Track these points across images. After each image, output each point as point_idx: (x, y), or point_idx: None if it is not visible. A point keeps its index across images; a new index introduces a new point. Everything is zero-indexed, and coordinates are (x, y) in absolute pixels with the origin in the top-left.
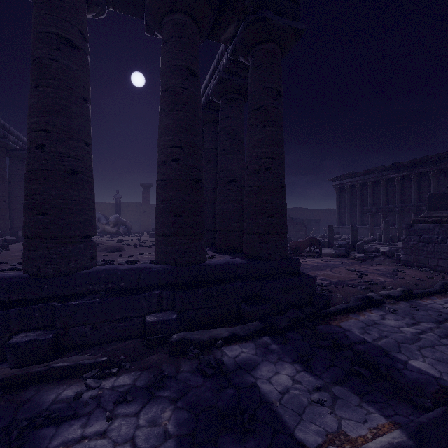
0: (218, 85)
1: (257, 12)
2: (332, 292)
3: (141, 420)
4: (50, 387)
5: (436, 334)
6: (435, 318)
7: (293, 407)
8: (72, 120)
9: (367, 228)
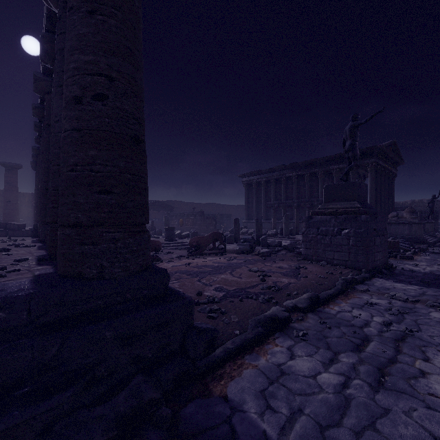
0: None
1: None
2: (225, 313)
3: None
4: None
5: (365, 383)
6: (351, 340)
7: None
8: None
9: (271, 222)
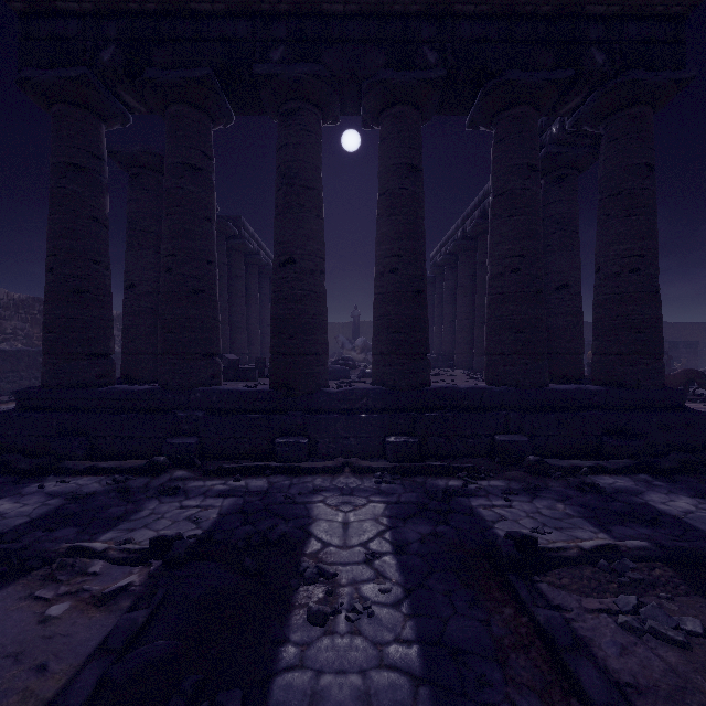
0: (542, 161)
1: (621, 75)
2: None
3: (537, 505)
4: (433, 478)
5: None
6: None
7: (703, 521)
8: (417, 242)
9: None
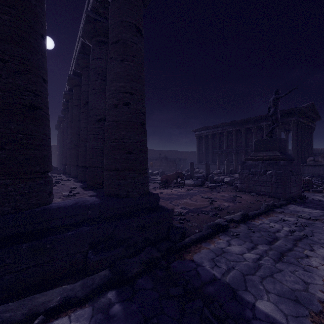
0: (87, 24)
1: None
2: (189, 221)
3: None
4: None
5: (271, 258)
6: (266, 238)
7: None
8: None
9: (216, 164)
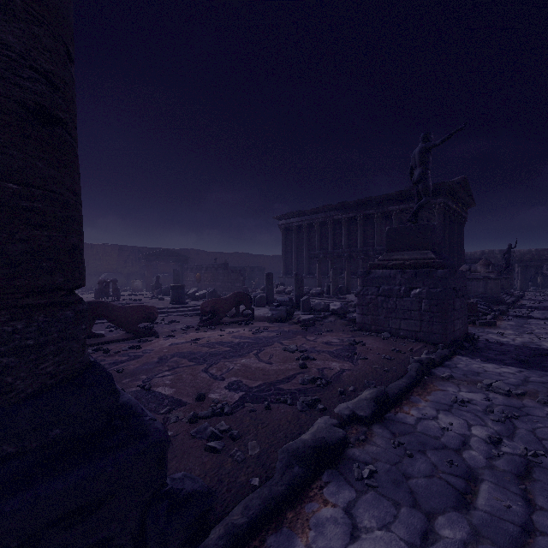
0: None
1: None
2: (238, 437)
3: None
4: None
5: None
6: (449, 481)
7: None
8: None
9: (315, 278)
